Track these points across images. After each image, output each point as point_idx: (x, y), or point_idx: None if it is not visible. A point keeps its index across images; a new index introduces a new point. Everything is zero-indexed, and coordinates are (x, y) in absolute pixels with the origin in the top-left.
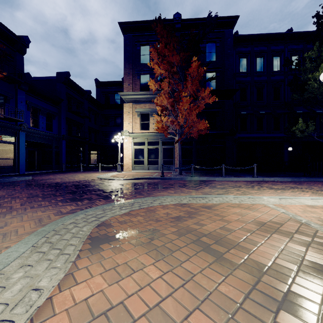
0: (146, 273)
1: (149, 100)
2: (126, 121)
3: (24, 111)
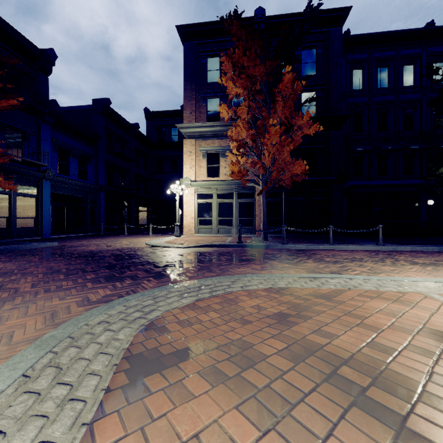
0: None
1: (219, 134)
2: (187, 164)
3: (49, 152)
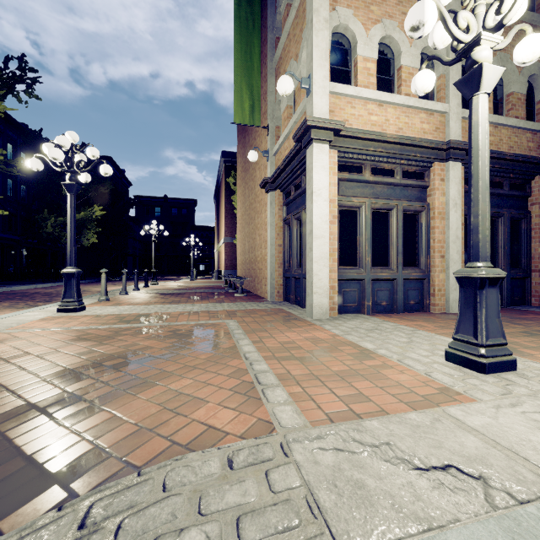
0: (178, 392)
1: None
2: None
3: None
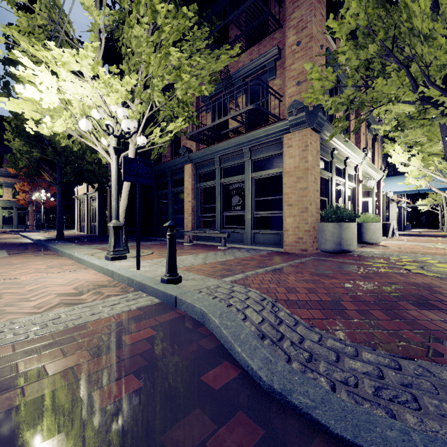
0: None
1: (3, 175)
2: None
3: None
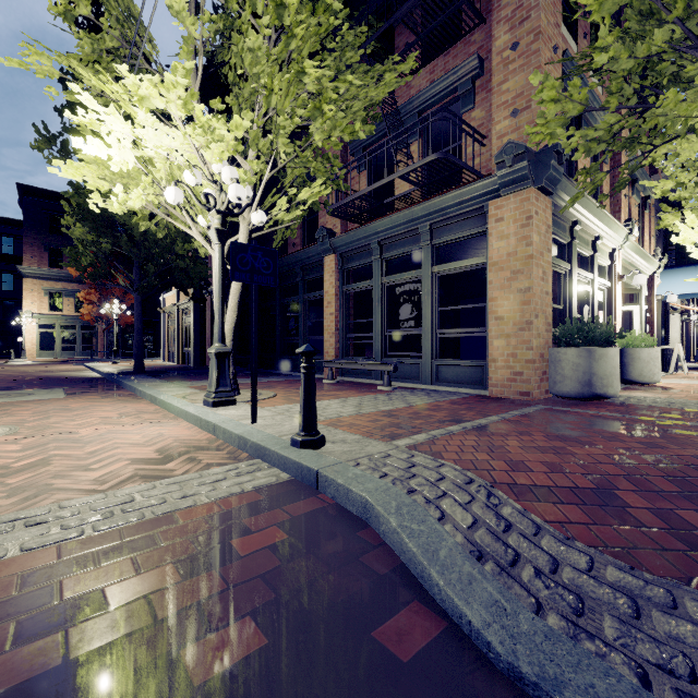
0: None
1: (62, 278)
2: (29, 299)
3: None
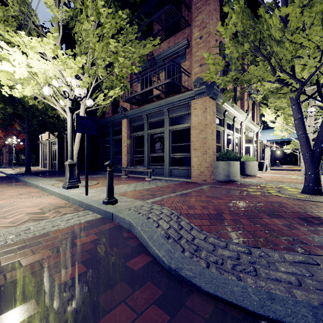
0: None
1: None
2: None
3: None
